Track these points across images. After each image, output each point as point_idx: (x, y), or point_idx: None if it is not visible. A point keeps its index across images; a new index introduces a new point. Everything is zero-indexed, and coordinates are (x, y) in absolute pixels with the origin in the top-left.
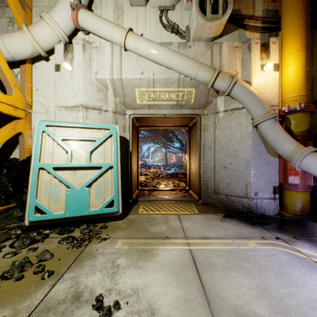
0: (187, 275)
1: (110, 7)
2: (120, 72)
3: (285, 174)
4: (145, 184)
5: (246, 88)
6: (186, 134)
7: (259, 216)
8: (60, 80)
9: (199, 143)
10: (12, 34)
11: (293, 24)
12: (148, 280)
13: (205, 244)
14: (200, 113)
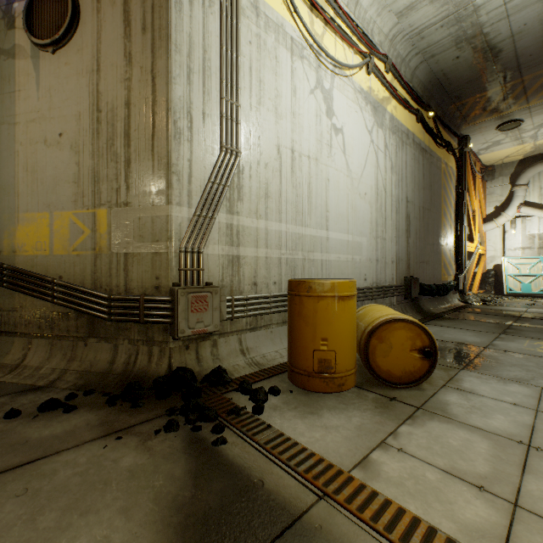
0: None
1: (535, 195)
2: None
3: None
4: None
5: None
6: None
7: None
8: (508, 237)
9: None
10: (488, 224)
11: None
12: None
13: None
14: None
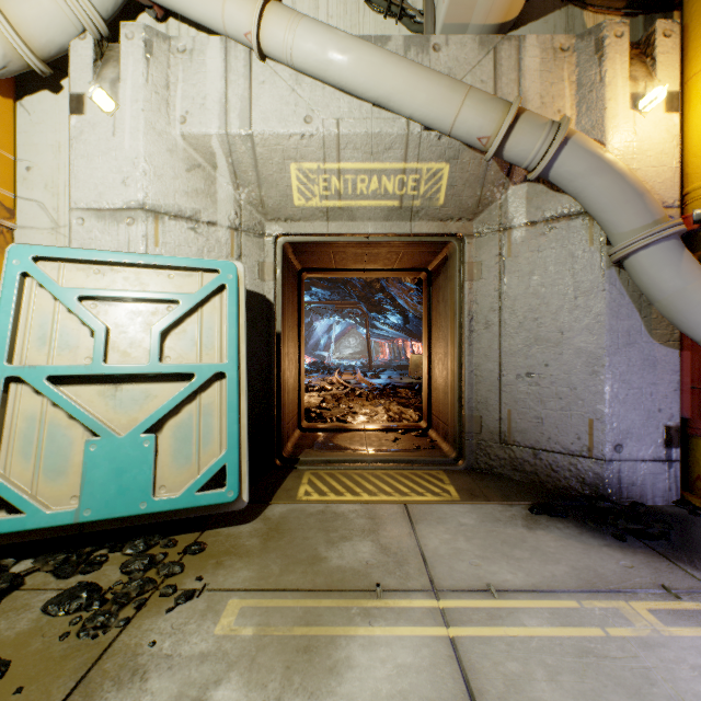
0: None
1: None
2: (247, 118)
3: (698, 394)
4: (318, 413)
5: (596, 154)
6: (417, 294)
7: (628, 508)
8: (84, 137)
9: (459, 312)
10: None
11: None
12: None
13: (498, 617)
14: (462, 232)
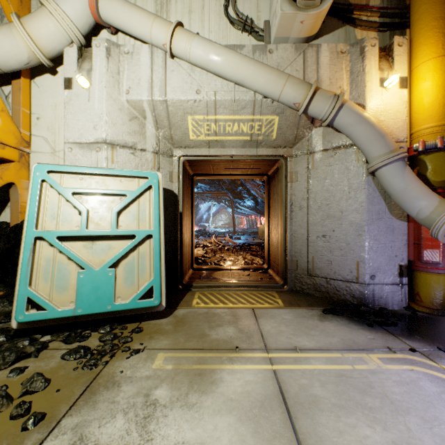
0: (272, 421)
1: None
2: (163, 91)
3: (417, 247)
4: (203, 260)
5: (358, 113)
6: (263, 187)
7: (377, 311)
8: (72, 102)
9: (285, 200)
10: None
11: (431, 14)
12: (205, 431)
13: (298, 361)
14: (286, 154)
